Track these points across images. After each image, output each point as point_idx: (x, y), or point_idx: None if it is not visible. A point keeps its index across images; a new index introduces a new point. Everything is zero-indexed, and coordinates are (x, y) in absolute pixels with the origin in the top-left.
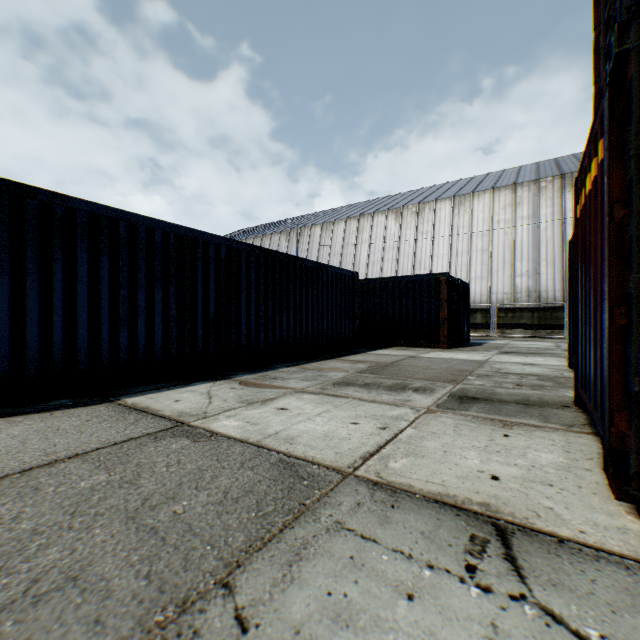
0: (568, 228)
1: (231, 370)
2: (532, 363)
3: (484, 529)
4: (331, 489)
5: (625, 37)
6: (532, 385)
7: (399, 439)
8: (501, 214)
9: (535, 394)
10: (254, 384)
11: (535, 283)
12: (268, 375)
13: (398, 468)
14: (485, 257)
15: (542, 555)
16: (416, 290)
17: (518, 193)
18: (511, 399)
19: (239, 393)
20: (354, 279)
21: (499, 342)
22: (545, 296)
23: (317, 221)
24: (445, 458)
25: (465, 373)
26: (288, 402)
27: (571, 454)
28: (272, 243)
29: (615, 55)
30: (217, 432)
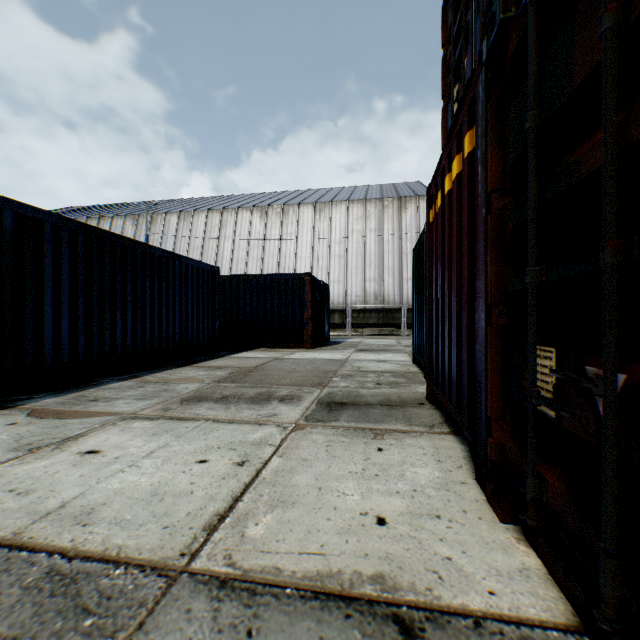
0: (404, 243)
1: (24, 392)
2: (385, 360)
3: (387, 637)
4: (139, 624)
5: (510, 4)
6: (390, 383)
7: (262, 478)
8: (355, 224)
9: (395, 392)
10: (56, 413)
11: (381, 288)
12: (86, 396)
13: (260, 536)
14: (342, 262)
15: None
16: (281, 289)
17: (368, 208)
18: (376, 401)
19: (21, 432)
20: (214, 274)
21: (354, 340)
22: (388, 299)
23: (173, 209)
24: (321, 500)
25: (330, 374)
26: (105, 438)
27: (444, 463)
28: (114, 228)
29: (501, 22)
30: None
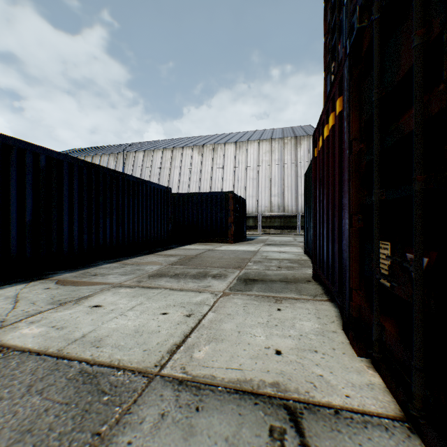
0: (299, 169)
1: (51, 269)
2: (284, 251)
3: (279, 416)
4: (134, 401)
5: (364, 17)
6: (287, 267)
7: (202, 325)
8: (264, 157)
9: (290, 273)
10: (72, 282)
11: (282, 201)
12: (89, 272)
13: (202, 357)
14: (255, 183)
15: (329, 435)
16: (213, 202)
17: (273, 144)
18: (277, 278)
19: (53, 293)
20: (168, 193)
21: (263, 237)
22: (287, 209)
23: (140, 148)
24: (240, 339)
25: (246, 260)
26: (104, 298)
27: (322, 319)
28: (102, 162)
29: (358, 29)
30: (10, 345)
